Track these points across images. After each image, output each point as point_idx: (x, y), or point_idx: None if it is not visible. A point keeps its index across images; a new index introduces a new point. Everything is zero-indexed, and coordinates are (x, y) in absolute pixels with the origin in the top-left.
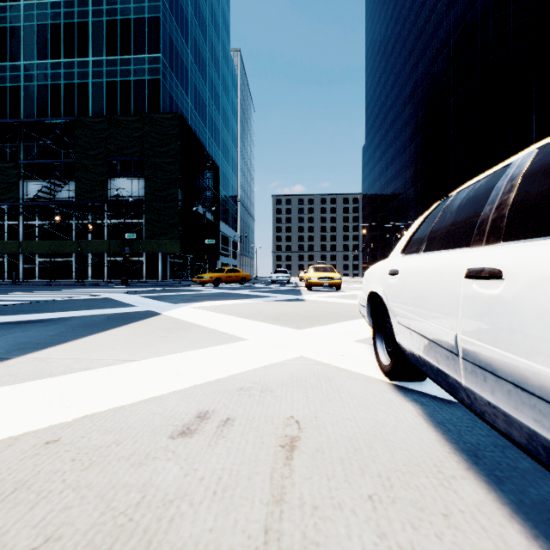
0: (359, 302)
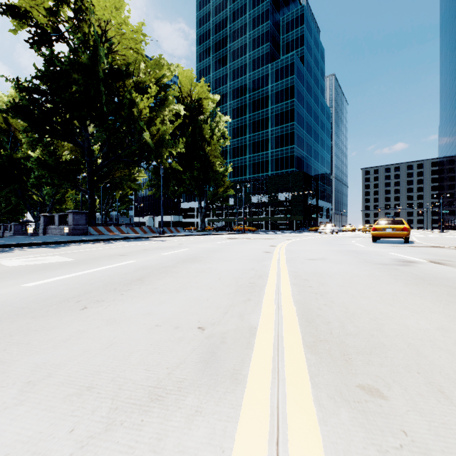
0: None
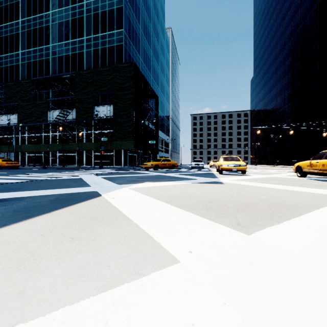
0: None
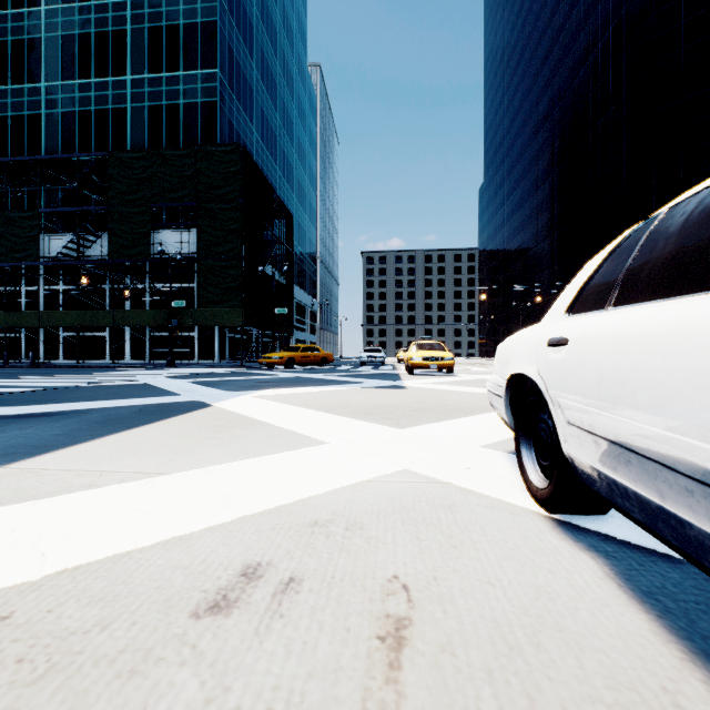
0: (490, 389)
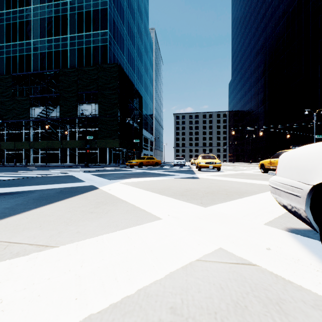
0: (279, 188)
